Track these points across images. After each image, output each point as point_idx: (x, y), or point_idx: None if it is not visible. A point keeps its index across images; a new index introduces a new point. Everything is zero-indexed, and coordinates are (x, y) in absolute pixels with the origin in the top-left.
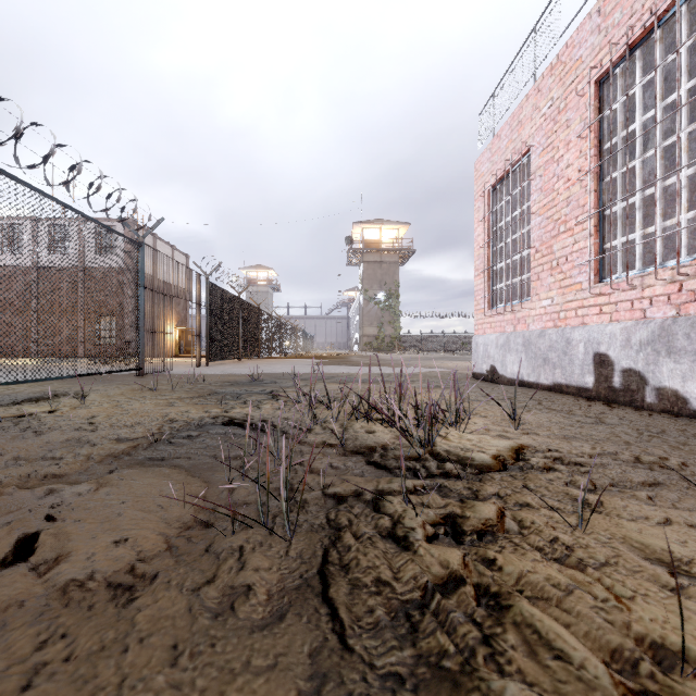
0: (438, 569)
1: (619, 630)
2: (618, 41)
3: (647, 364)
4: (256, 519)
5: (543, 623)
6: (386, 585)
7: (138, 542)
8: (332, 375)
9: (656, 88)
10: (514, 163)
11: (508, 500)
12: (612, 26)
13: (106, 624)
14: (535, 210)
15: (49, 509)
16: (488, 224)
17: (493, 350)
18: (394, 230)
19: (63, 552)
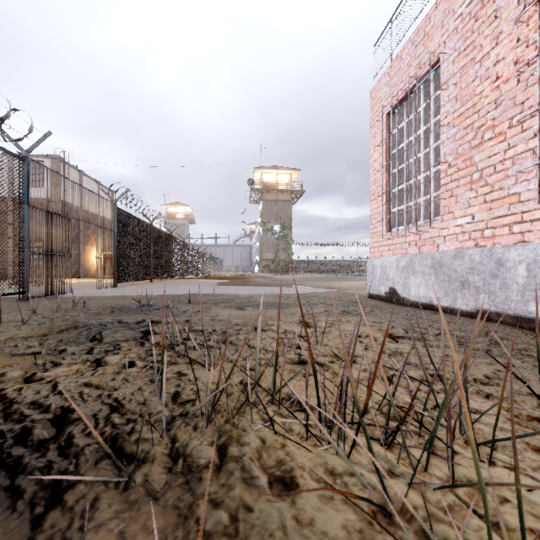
0: None
1: None
2: None
3: None
4: None
5: None
6: None
7: None
8: (231, 298)
9: None
10: (419, 80)
11: None
12: None
13: None
14: (447, 122)
15: None
16: (386, 148)
17: (392, 272)
18: (287, 174)
19: None
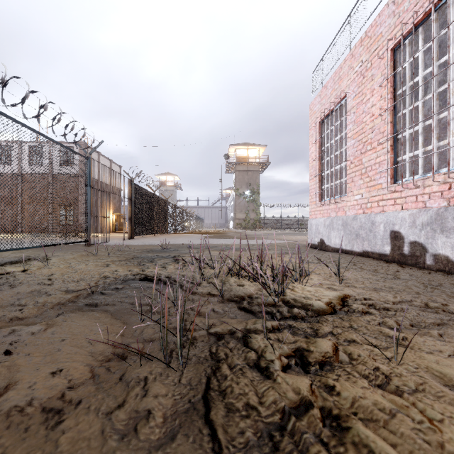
0: (292, 394)
1: (435, 449)
2: (407, 22)
3: (427, 238)
4: (158, 353)
5: (376, 444)
6: (253, 409)
7: (70, 372)
8: (215, 245)
9: (433, 52)
10: (336, 104)
11: (339, 337)
12: (403, 11)
13: (35, 446)
14: (350, 135)
15: (8, 345)
16: (319, 145)
17: (322, 229)
18: (256, 149)
19: (12, 382)
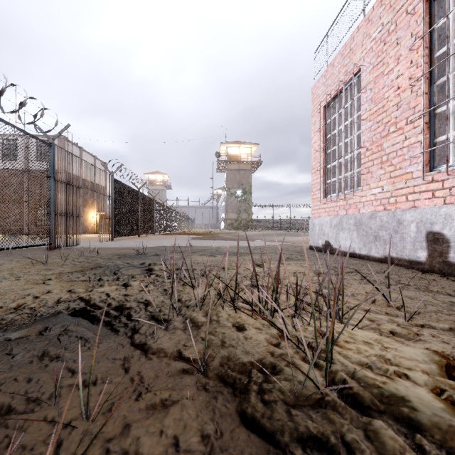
0: None
1: None
2: None
3: None
4: None
5: None
6: None
7: None
8: (204, 248)
9: None
10: (346, 83)
11: None
12: None
13: None
14: (366, 117)
15: None
16: (323, 133)
17: (327, 229)
18: (248, 148)
19: None
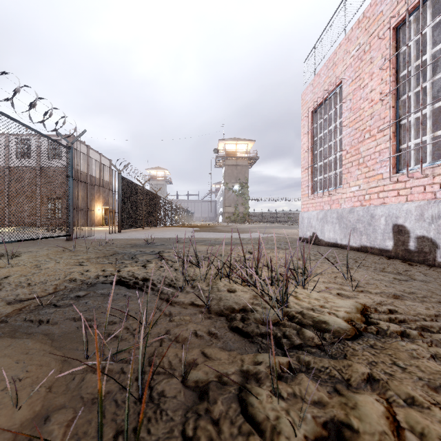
0: None
1: None
2: None
3: (438, 233)
4: (93, 437)
5: None
6: None
7: None
8: (204, 239)
9: None
10: (330, 92)
11: (387, 390)
12: None
13: None
14: (346, 124)
15: None
16: (311, 136)
17: (314, 222)
18: (245, 144)
19: None
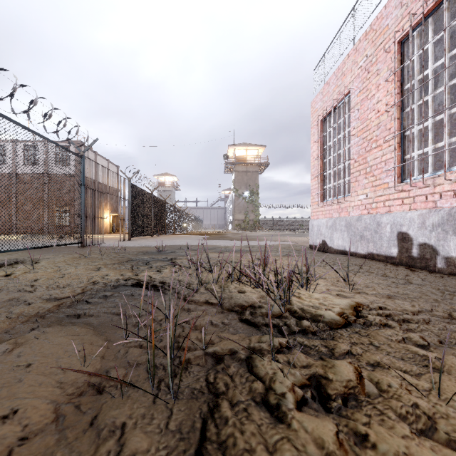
0: (314, 448)
1: None
2: (415, 12)
3: (438, 240)
4: (143, 382)
5: None
6: None
7: (27, 414)
8: (214, 247)
9: (445, 43)
10: (339, 101)
11: (360, 359)
12: (411, 2)
13: None
14: (354, 133)
15: None
16: (321, 144)
17: (324, 230)
18: (255, 150)
19: None
